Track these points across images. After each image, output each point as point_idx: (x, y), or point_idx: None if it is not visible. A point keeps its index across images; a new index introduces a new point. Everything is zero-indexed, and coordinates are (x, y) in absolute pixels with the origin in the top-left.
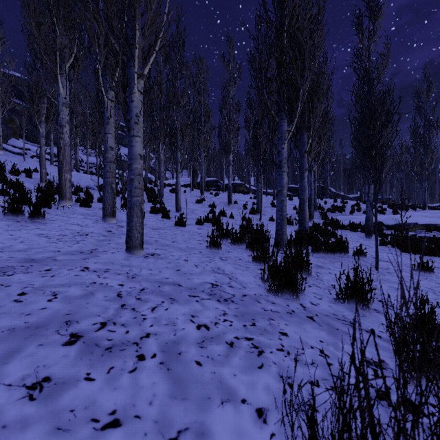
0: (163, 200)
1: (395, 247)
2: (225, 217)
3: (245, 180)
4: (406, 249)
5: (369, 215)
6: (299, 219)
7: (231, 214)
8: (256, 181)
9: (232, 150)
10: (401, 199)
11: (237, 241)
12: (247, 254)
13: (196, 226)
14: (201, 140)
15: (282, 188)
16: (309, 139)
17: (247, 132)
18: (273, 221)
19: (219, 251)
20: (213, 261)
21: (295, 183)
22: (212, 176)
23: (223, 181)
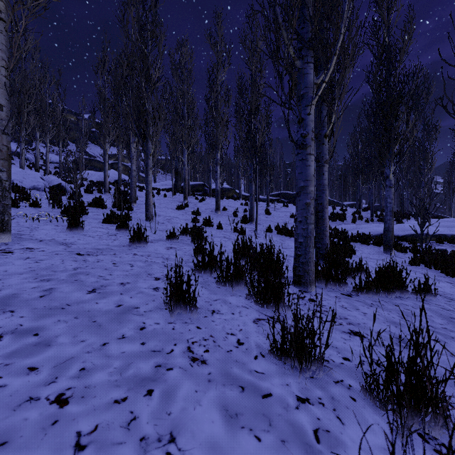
0: (136, 205)
1: (432, 268)
2: (211, 227)
3: (235, 185)
4: (454, 273)
5: (389, 225)
6: (316, 233)
7: (219, 223)
8: (246, 186)
9: (221, 147)
10: (403, 207)
11: (229, 279)
12: (251, 313)
13: (166, 243)
14: (184, 136)
15: (306, 183)
16: (331, 117)
17: (239, 124)
18: (271, 231)
19: (191, 315)
20: (163, 379)
21: (287, 189)
22: (199, 180)
23: (210, 184)
